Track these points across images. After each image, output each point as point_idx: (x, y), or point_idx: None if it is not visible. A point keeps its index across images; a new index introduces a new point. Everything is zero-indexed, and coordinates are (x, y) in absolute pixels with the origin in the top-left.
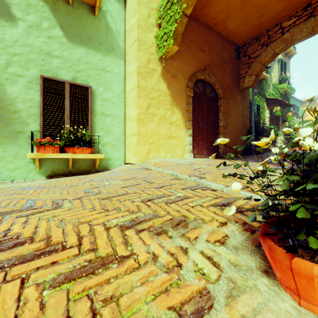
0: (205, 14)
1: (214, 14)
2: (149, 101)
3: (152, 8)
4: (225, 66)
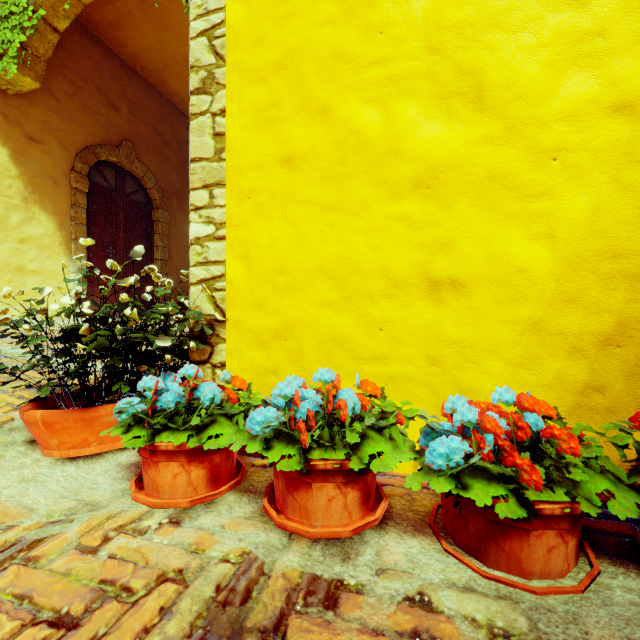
0: (118, 40)
1: (138, 50)
2: None
3: None
4: (168, 152)
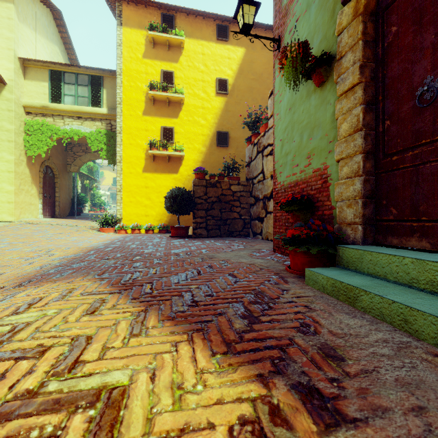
0: None
1: None
2: (20, 181)
3: (22, 121)
4: (60, 156)
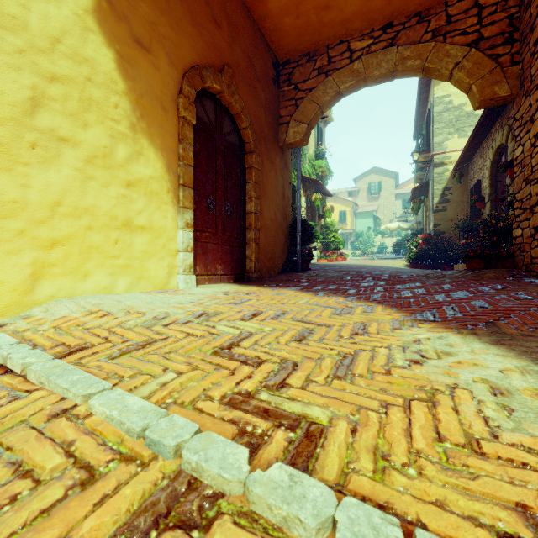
0: None
1: None
2: (37, 80)
3: None
4: (258, 88)
